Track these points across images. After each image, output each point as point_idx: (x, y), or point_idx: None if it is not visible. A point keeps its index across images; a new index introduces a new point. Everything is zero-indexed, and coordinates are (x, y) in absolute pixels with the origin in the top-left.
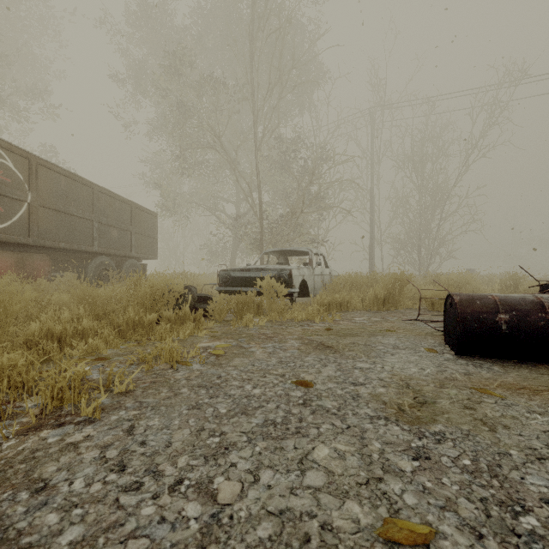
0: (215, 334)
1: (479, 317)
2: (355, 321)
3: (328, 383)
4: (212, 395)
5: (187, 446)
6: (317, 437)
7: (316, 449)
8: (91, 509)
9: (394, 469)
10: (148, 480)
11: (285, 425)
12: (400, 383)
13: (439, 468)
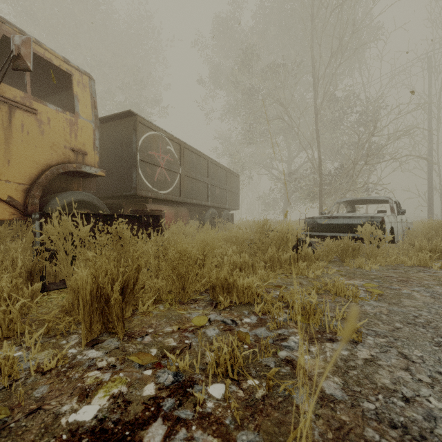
0: (342, 273)
1: None
2: None
3: None
4: (439, 335)
5: None
6: None
7: None
8: None
9: None
10: None
11: None
12: None
13: None
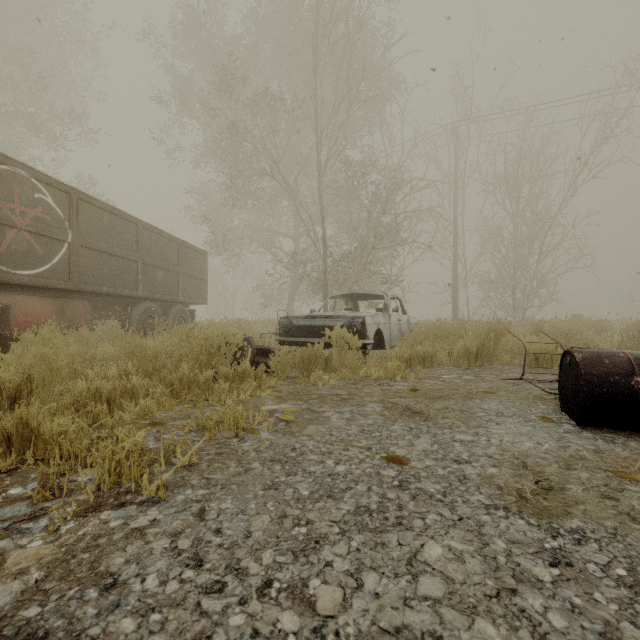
0: (280, 395)
1: (608, 380)
2: (444, 379)
3: (425, 460)
4: (289, 472)
5: (270, 537)
6: (425, 531)
7: (425, 547)
8: (170, 614)
9: (528, 578)
10: (231, 580)
11: (382, 513)
12: (514, 461)
13: (587, 579)
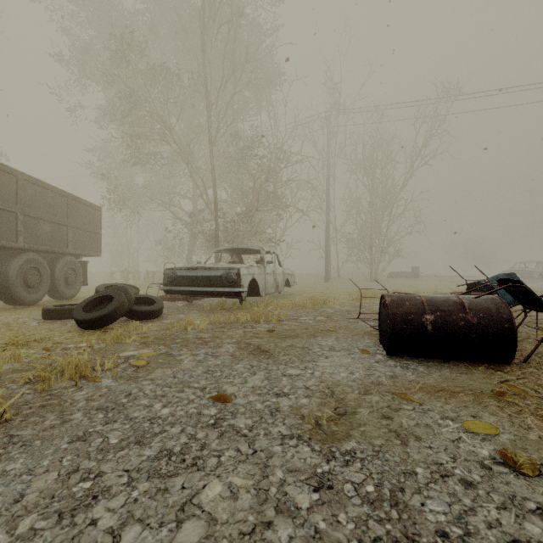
0: (146, 341)
1: (407, 318)
2: (300, 321)
3: (249, 396)
4: (109, 420)
5: (43, 499)
6: (214, 470)
7: (206, 488)
8: None
9: (289, 507)
10: None
11: (182, 455)
12: (325, 391)
13: (339, 500)
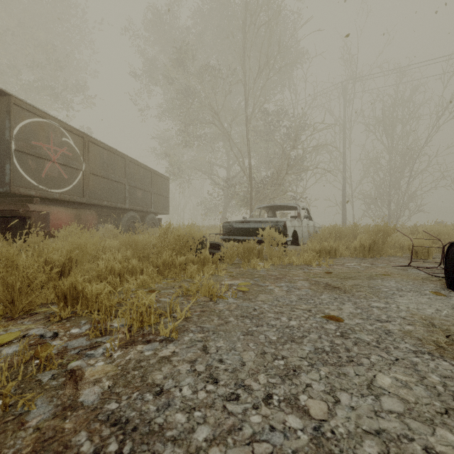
0: (232, 274)
1: None
2: (347, 266)
3: (354, 319)
4: (257, 324)
5: (259, 366)
6: (372, 367)
7: (377, 377)
8: (207, 412)
9: None
10: (242, 393)
11: (335, 353)
12: (423, 321)
13: None
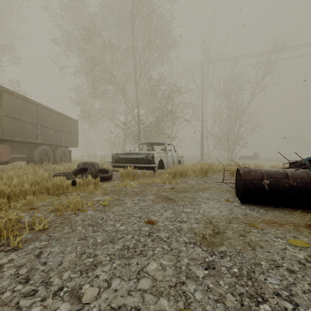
0: (106, 192)
1: (253, 182)
2: (188, 183)
3: (165, 222)
4: (95, 231)
5: (71, 264)
6: (152, 256)
7: (149, 264)
8: None
9: (192, 276)
10: (41, 289)
11: (134, 249)
12: (206, 220)
13: (219, 274)
